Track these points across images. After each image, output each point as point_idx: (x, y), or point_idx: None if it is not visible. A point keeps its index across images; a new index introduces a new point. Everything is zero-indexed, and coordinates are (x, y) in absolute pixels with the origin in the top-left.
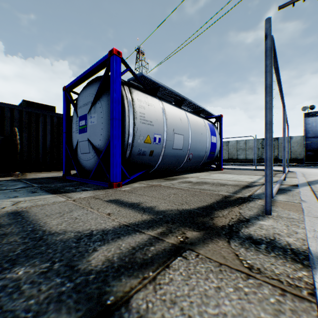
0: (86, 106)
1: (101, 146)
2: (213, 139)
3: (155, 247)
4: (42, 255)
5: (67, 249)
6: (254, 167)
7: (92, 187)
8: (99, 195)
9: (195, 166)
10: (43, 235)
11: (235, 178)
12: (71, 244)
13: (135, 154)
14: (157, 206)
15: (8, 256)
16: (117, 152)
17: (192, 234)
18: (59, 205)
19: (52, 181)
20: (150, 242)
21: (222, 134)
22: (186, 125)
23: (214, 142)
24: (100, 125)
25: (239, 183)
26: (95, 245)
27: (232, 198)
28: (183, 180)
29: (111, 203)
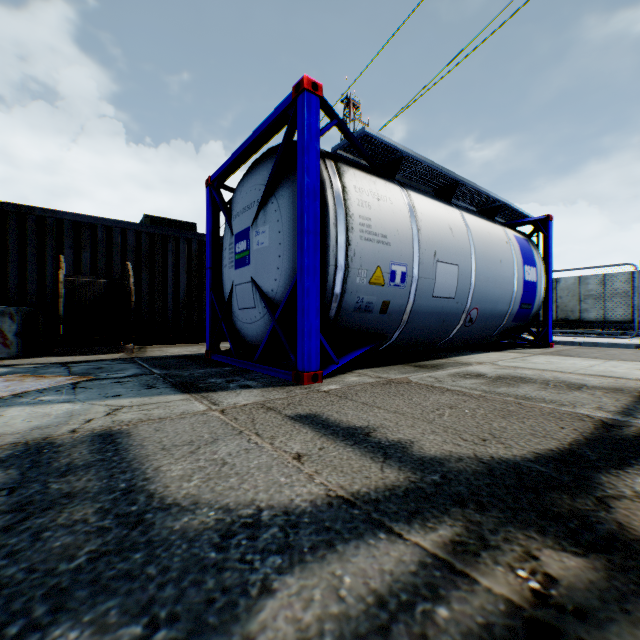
0: (248, 211)
1: (277, 294)
2: (528, 273)
3: (452, 607)
4: (131, 586)
5: (194, 572)
6: (635, 341)
7: (259, 380)
8: (273, 401)
9: (483, 336)
10: (146, 510)
11: (599, 368)
12: (205, 553)
13: (349, 310)
14: (416, 443)
15: (53, 572)
16: (310, 305)
17: (563, 563)
18: (192, 422)
19: (187, 364)
20: (430, 580)
21: (550, 262)
22: (463, 242)
23: (531, 281)
24: (276, 248)
25: (620, 384)
26: (267, 568)
27: (630, 432)
28: (460, 369)
29: (300, 424)
